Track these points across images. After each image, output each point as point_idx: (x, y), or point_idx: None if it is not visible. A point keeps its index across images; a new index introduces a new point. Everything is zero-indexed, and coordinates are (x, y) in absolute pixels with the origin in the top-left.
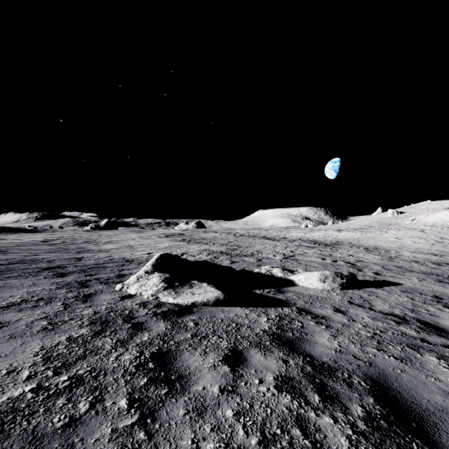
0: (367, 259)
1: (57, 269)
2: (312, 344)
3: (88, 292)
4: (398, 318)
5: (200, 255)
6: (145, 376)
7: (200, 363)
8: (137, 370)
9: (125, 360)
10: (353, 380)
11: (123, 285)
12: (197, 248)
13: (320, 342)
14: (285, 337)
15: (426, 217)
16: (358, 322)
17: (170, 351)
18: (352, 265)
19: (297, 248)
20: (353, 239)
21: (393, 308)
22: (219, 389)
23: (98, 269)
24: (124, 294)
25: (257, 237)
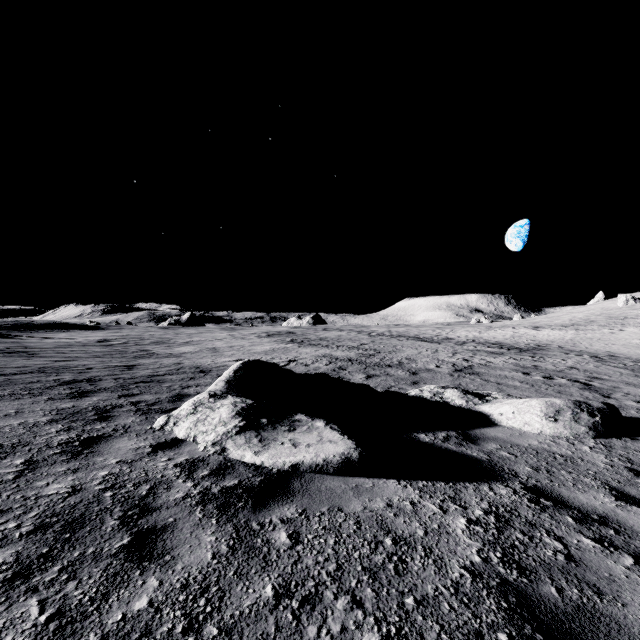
0: (608, 374)
1: (82, 384)
2: None
3: (99, 433)
4: None
5: (316, 364)
6: None
7: None
8: None
9: None
10: None
11: (168, 419)
12: (312, 353)
13: None
14: (544, 604)
15: None
16: None
17: None
18: (586, 386)
19: (473, 354)
20: (565, 341)
21: None
22: None
23: (149, 385)
24: (164, 438)
25: (405, 337)
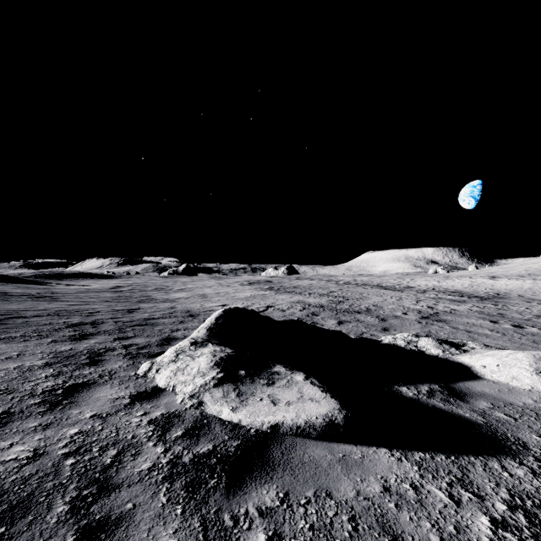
0: None
1: (86, 326)
2: None
3: (84, 379)
4: None
5: (291, 310)
6: None
7: None
8: None
9: None
10: None
11: (152, 366)
12: (287, 299)
13: None
14: None
15: None
16: None
17: None
18: None
19: (436, 301)
20: (524, 290)
21: None
22: None
23: (143, 328)
24: (145, 386)
25: (369, 286)
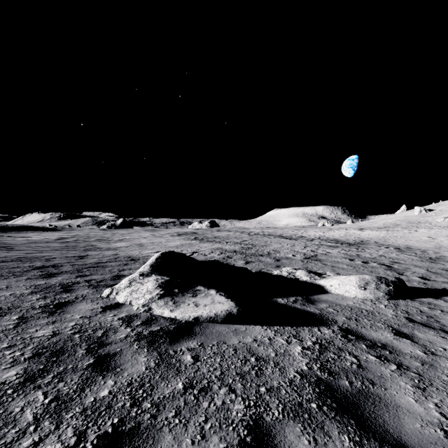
0: (404, 260)
1: (49, 268)
2: (392, 409)
3: (65, 300)
4: None
5: (211, 254)
6: None
7: None
8: None
9: None
10: None
11: (112, 291)
12: (209, 247)
13: (405, 405)
14: (340, 389)
15: None
16: (442, 357)
17: (138, 429)
18: (389, 267)
19: (318, 247)
20: (379, 238)
21: None
22: None
23: (96, 269)
24: (110, 302)
25: (273, 236)
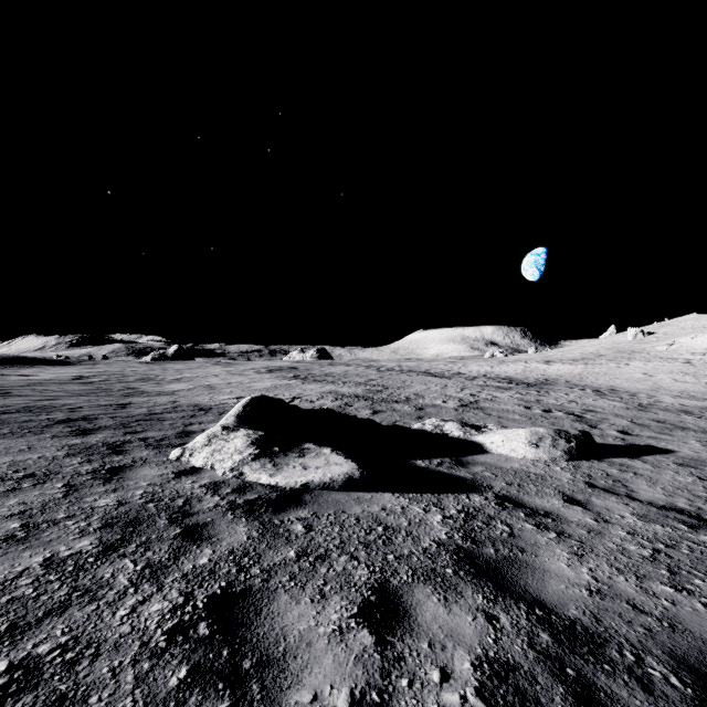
0: (603, 407)
1: (80, 423)
2: (538, 573)
3: (120, 464)
4: (689, 517)
5: (321, 401)
6: (185, 660)
7: (311, 624)
8: (169, 642)
9: (151, 615)
10: (649, 671)
11: (184, 451)
12: (317, 390)
13: (554, 570)
14: (483, 556)
15: (693, 341)
16: (615, 524)
17: (250, 591)
18: (578, 418)
19: (482, 389)
20: (573, 376)
21: (673, 496)
22: (351, 701)
23: (150, 423)
24: (183, 466)
25: (415, 372)
